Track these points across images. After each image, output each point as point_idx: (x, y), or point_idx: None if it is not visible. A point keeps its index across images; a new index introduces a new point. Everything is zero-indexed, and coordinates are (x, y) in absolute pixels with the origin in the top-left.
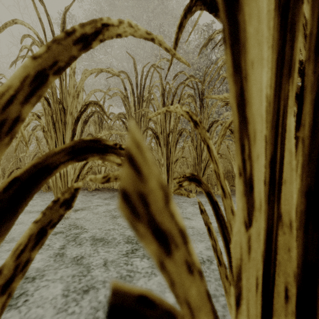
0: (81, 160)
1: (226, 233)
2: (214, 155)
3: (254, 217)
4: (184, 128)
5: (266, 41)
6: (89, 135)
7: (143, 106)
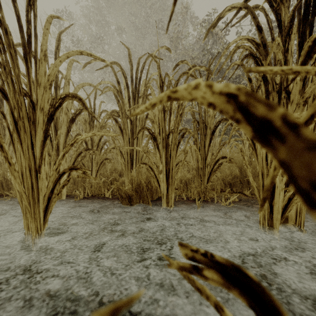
0: None
1: None
2: None
3: None
4: (185, 128)
5: None
6: (78, 135)
7: (139, 102)
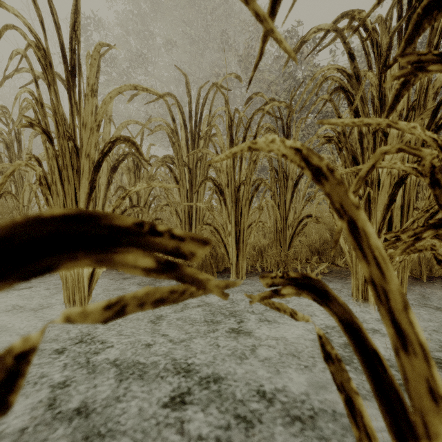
0: (39, 275)
1: (409, 431)
2: (370, 242)
3: None
4: (260, 178)
5: None
6: (121, 188)
7: (200, 145)
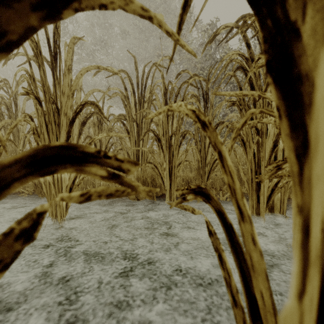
0: (48, 174)
1: (244, 265)
2: (227, 164)
3: (310, 275)
4: (187, 130)
5: (312, 0)
6: (88, 137)
7: (145, 107)
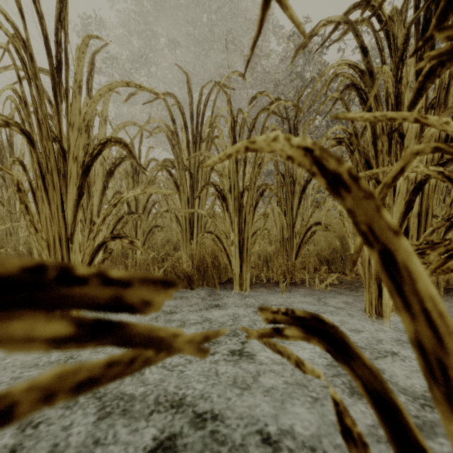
0: None
1: None
2: (418, 284)
3: None
4: (266, 183)
5: None
6: (118, 193)
7: (202, 148)
